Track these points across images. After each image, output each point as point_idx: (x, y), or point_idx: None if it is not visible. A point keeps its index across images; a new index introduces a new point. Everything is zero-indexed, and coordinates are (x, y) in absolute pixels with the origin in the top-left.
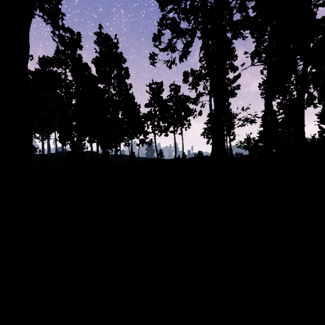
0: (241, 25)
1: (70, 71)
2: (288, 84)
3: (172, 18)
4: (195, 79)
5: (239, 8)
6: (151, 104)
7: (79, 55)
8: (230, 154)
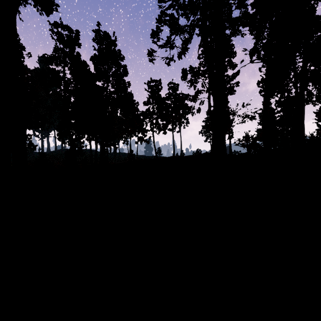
0: (240, 21)
1: (68, 69)
2: (287, 81)
3: (171, 14)
4: (193, 76)
5: (238, 5)
6: (150, 102)
7: (78, 52)
8: (230, 151)
